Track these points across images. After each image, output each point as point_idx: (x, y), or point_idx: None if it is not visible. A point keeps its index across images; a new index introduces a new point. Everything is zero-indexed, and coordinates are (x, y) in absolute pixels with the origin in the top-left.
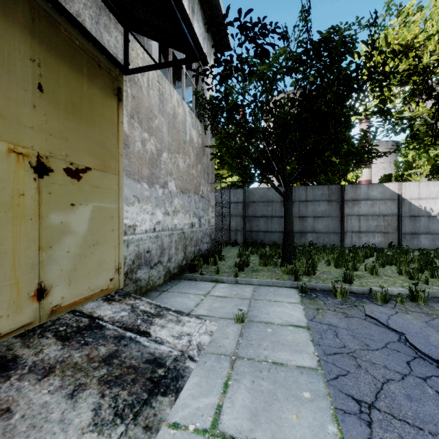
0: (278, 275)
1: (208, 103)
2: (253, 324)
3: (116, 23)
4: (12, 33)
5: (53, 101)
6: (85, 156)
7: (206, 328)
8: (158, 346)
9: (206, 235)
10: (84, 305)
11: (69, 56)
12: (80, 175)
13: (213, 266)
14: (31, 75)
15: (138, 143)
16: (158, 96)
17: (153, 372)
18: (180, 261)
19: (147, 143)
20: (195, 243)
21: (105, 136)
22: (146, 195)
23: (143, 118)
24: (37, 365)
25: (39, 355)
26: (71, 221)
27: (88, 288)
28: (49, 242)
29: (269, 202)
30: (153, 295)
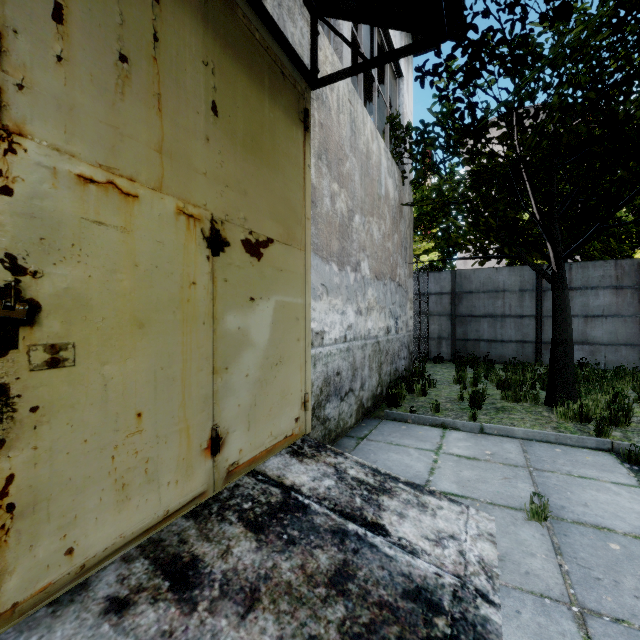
0: (551, 421)
1: (435, 124)
2: (568, 526)
3: (302, 6)
4: (181, 20)
5: (230, 131)
6: (266, 219)
7: (478, 526)
8: (411, 558)
9: (404, 346)
10: (265, 462)
11: (248, 58)
12: (261, 251)
13: (421, 397)
14: (204, 89)
15: (327, 199)
16: (349, 124)
17: (428, 625)
18: (374, 388)
19: (336, 199)
20: (391, 358)
21: (289, 188)
22: (335, 283)
23: (332, 159)
24: (230, 581)
25: (228, 559)
26: (250, 326)
27: (269, 434)
28: (224, 360)
29: (499, 292)
30: (348, 444)
